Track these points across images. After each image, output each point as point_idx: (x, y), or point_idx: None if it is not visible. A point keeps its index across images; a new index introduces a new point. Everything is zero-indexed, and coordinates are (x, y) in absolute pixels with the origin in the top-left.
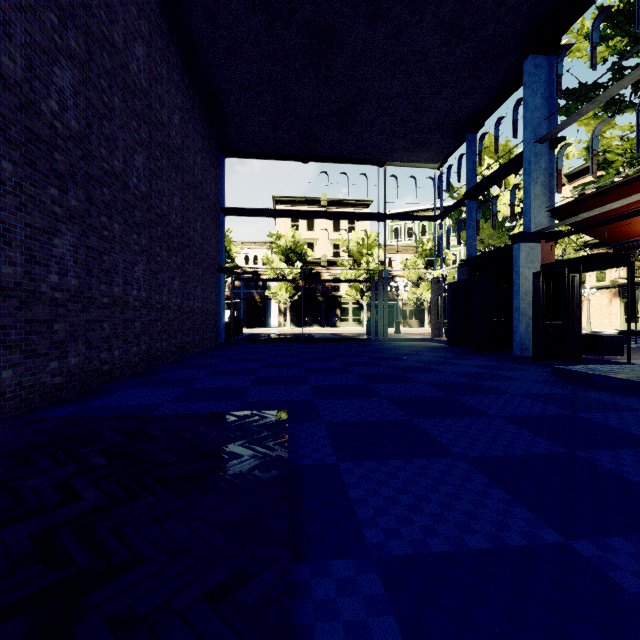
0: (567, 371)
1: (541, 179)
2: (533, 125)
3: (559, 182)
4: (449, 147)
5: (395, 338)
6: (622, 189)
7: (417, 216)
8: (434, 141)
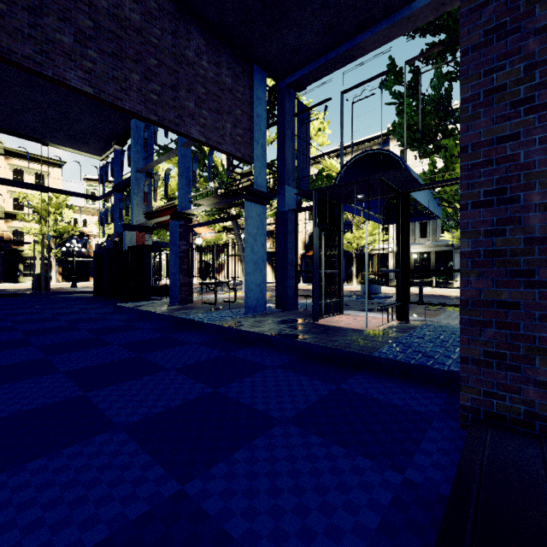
0: (118, 306)
1: (141, 194)
2: (135, 161)
3: (146, 199)
4: (106, 149)
5: (60, 292)
6: (164, 212)
7: (82, 194)
8: (91, 141)
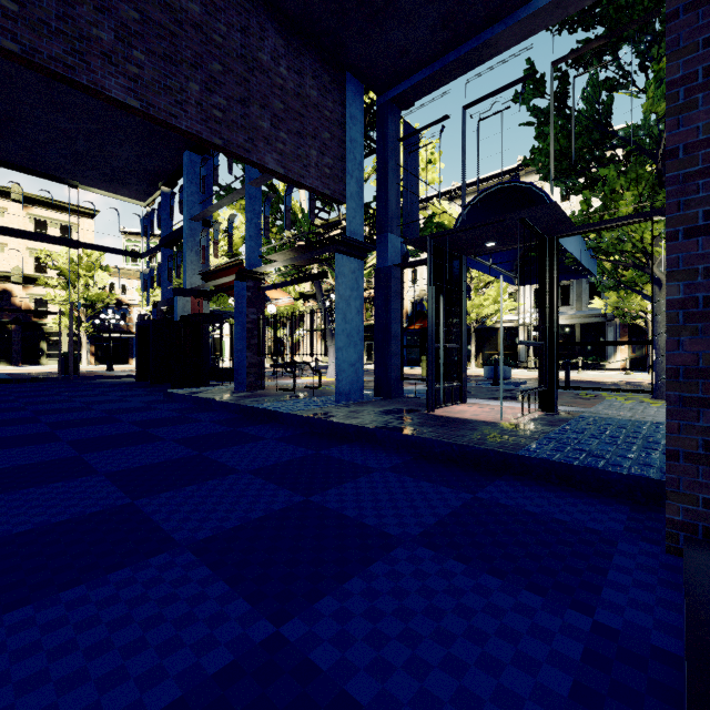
0: (168, 393)
1: (196, 249)
2: (189, 206)
3: (203, 255)
4: (151, 191)
5: (93, 376)
6: (227, 271)
7: (120, 250)
8: (132, 182)
